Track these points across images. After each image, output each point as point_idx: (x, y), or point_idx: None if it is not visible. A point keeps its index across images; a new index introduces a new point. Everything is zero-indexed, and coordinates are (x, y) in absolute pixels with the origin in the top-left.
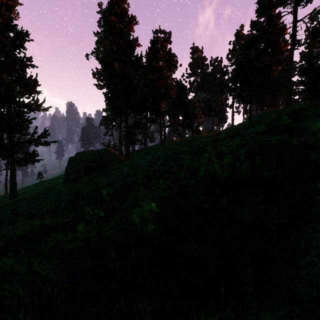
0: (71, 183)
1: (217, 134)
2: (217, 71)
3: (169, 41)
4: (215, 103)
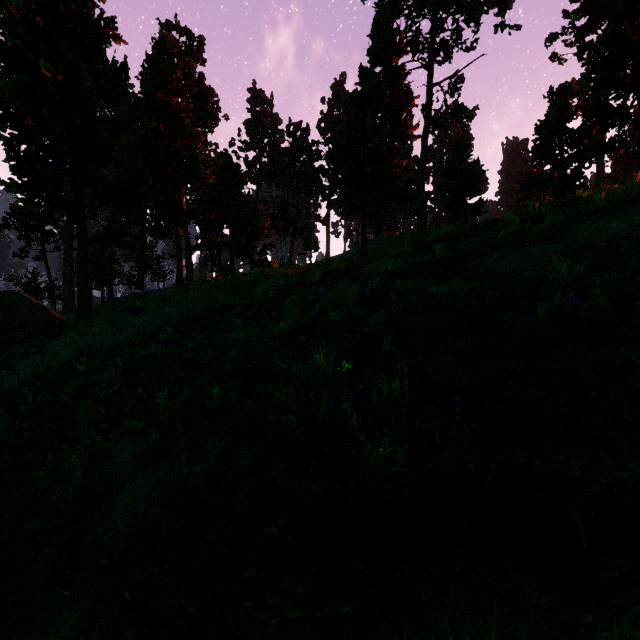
0: None
1: (304, 272)
2: (301, 148)
3: (200, 58)
4: (297, 211)
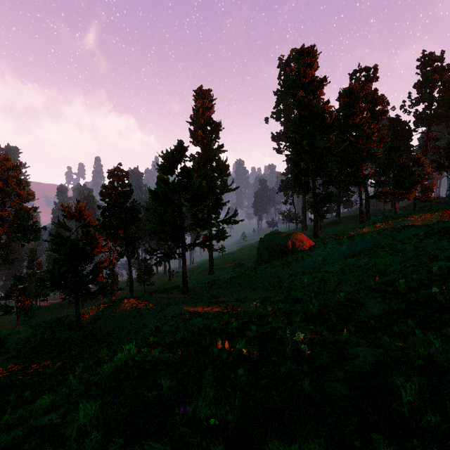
0: (267, 265)
1: (433, 226)
2: None
3: (374, 79)
4: None
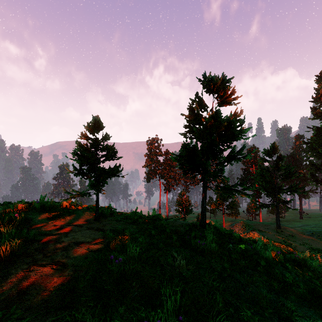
0: None
1: None
2: None
3: None
4: None
